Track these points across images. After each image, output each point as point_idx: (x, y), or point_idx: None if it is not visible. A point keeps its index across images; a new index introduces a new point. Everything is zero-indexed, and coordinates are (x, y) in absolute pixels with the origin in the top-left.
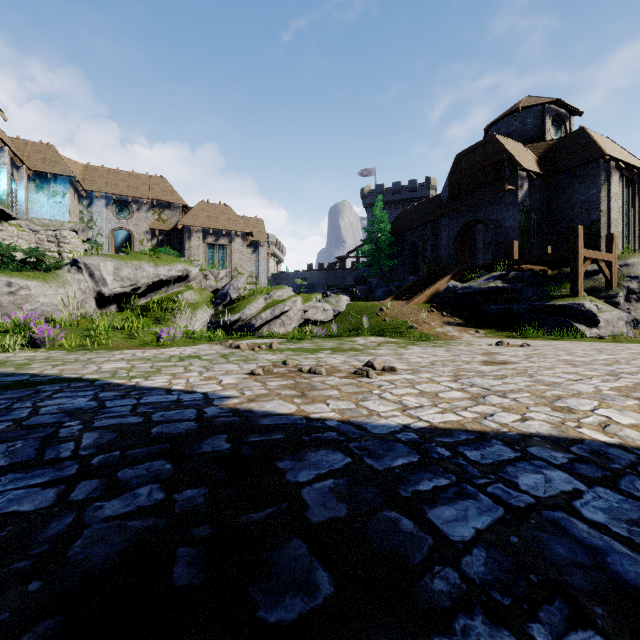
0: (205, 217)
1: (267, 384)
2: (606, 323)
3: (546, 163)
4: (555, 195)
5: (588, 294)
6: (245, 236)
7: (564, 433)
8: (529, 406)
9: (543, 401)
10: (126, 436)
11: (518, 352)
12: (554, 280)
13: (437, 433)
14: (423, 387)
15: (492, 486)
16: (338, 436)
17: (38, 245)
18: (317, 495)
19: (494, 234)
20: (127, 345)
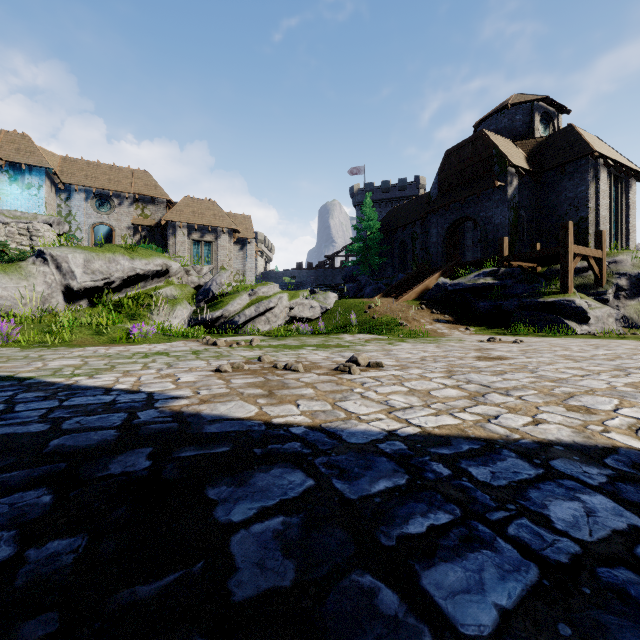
0: (190, 213)
1: (231, 382)
2: (596, 320)
3: (535, 160)
4: (544, 192)
5: (578, 291)
6: (232, 233)
7: (591, 440)
8: (539, 406)
9: (554, 399)
10: (9, 452)
11: (512, 348)
12: (543, 277)
13: (431, 442)
14: (413, 384)
15: (514, 525)
16: (302, 448)
17: (8, 238)
18: (254, 546)
19: (484, 231)
20: (93, 342)
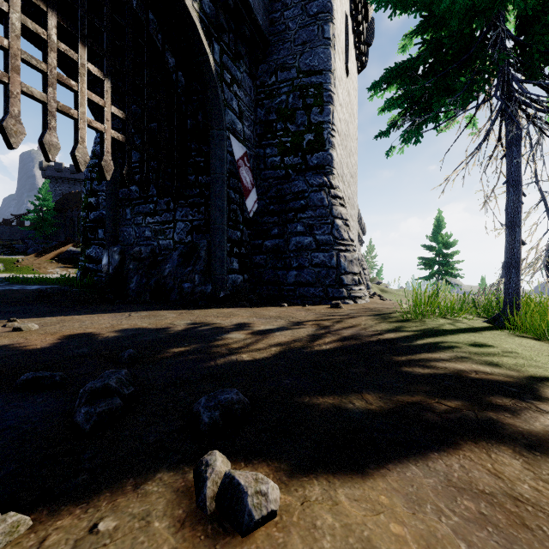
0: None
1: None
2: None
3: None
4: None
5: None
6: None
7: None
8: None
9: None
10: None
11: None
12: None
13: None
14: None
15: None
16: None
17: None
18: None
19: None
20: None
